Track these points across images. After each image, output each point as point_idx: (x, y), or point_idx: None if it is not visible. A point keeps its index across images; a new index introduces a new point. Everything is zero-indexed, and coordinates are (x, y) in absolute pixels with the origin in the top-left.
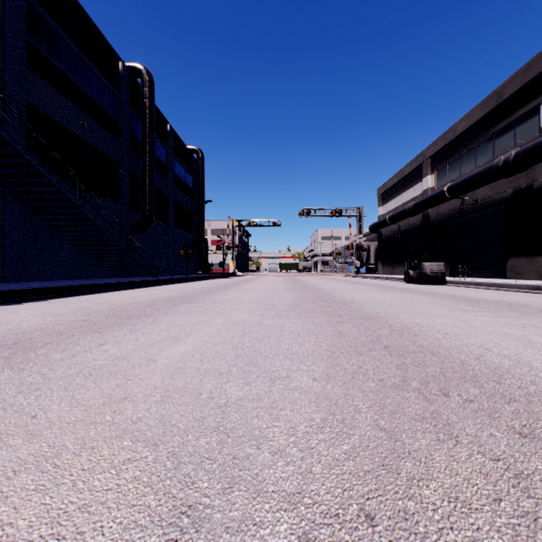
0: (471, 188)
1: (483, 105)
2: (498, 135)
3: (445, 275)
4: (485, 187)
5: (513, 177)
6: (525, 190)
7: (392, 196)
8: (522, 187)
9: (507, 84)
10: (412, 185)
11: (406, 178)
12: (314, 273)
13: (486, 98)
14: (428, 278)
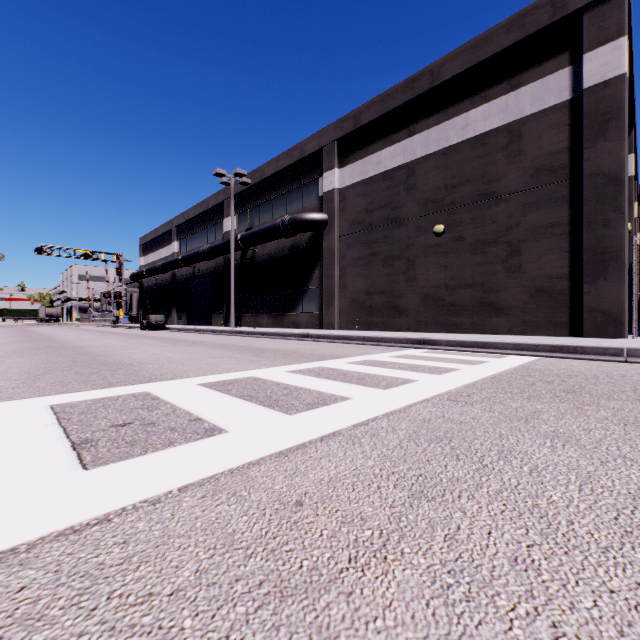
0: (193, 262)
1: (202, 205)
2: (210, 229)
3: (186, 324)
4: (204, 262)
5: (215, 260)
6: (219, 270)
7: (152, 249)
8: (218, 268)
9: (211, 199)
10: (166, 245)
11: (162, 237)
12: (60, 324)
13: (203, 201)
14: (153, 326)
